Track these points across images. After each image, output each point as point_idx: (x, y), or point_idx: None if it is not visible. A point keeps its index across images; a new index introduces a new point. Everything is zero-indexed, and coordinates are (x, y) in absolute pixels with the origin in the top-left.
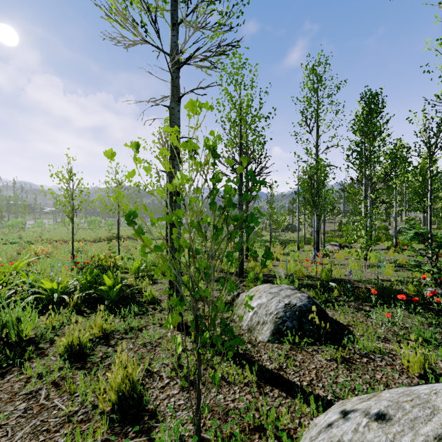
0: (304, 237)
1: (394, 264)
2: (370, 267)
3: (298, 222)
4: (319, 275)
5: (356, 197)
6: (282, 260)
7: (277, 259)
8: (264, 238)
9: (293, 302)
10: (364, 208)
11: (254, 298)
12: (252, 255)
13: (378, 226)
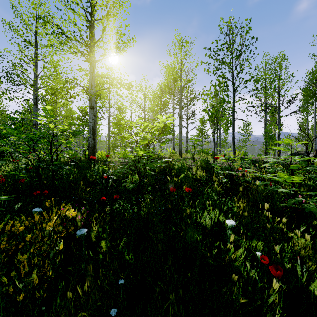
0: None
1: None
2: None
3: None
4: None
5: None
6: None
7: None
8: None
9: None
10: None
11: None
12: None
13: None
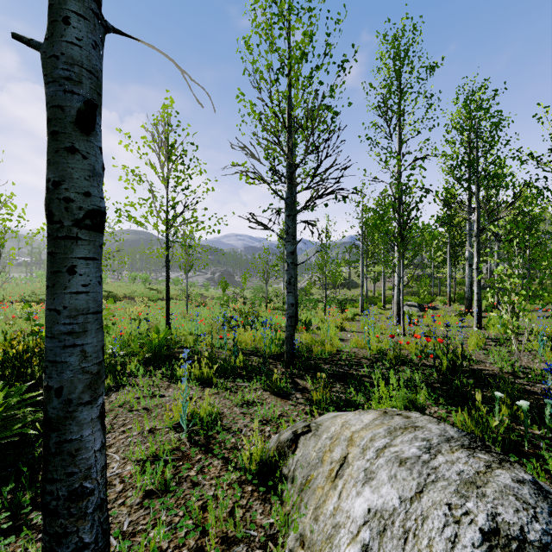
0: (367, 295)
1: (546, 338)
2: (501, 343)
3: (362, 275)
4: (429, 361)
5: (432, 243)
6: (348, 330)
7: (343, 328)
8: (313, 297)
9: (506, 519)
10: (476, 248)
11: (349, 473)
12: (303, 323)
13: (457, 281)
